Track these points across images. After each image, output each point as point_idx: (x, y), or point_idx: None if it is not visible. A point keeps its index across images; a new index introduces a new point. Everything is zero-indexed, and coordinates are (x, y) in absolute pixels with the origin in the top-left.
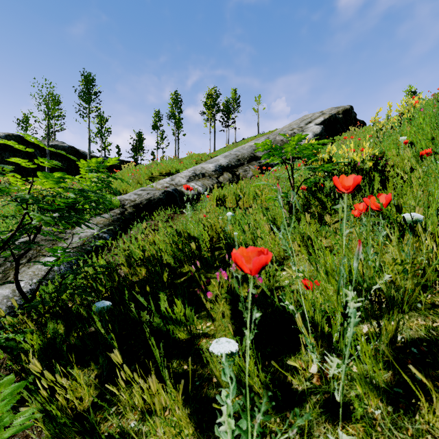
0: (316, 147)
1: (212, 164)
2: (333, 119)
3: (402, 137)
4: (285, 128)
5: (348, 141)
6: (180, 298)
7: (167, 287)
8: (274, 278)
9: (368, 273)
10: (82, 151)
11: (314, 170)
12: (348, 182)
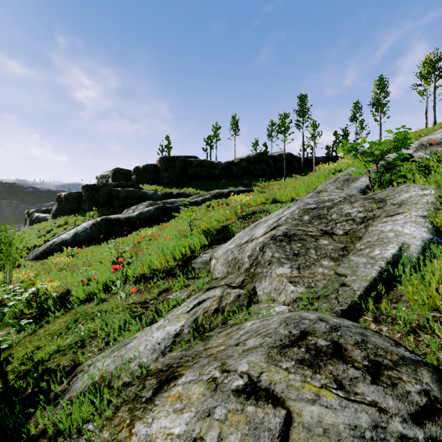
0: None
1: (439, 134)
2: None
3: None
4: None
5: None
6: None
7: None
8: None
9: None
10: (295, 155)
11: None
12: None
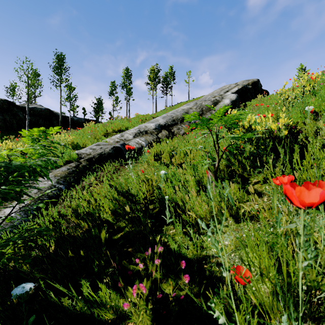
0: (239, 117)
1: (153, 123)
2: (245, 89)
3: (309, 107)
4: (208, 95)
5: (266, 112)
6: (114, 259)
7: (104, 243)
8: (201, 248)
9: (309, 277)
10: (56, 112)
11: (237, 138)
12: (309, 199)
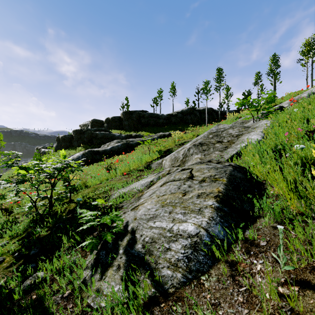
0: None
1: (305, 93)
2: None
3: None
4: None
5: None
6: None
7: None
8: None
9: None
10: (214, 109)
11: None
12: None
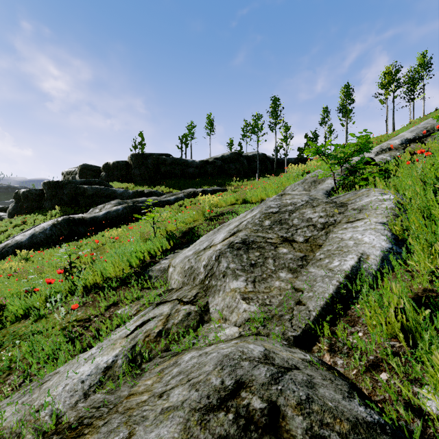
0: None
1: (397, 140)
2: None
3: None
4: None
5: None
6: None
7: None
8: None
9: None
10: (268, 156)
11: None
12: None
